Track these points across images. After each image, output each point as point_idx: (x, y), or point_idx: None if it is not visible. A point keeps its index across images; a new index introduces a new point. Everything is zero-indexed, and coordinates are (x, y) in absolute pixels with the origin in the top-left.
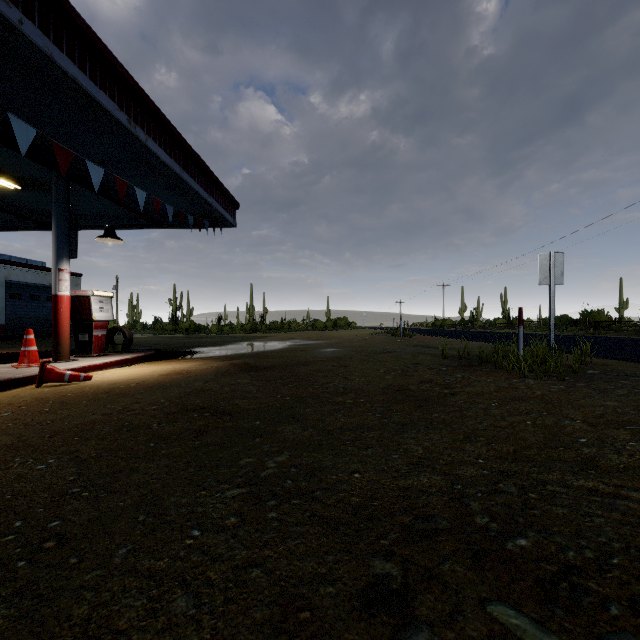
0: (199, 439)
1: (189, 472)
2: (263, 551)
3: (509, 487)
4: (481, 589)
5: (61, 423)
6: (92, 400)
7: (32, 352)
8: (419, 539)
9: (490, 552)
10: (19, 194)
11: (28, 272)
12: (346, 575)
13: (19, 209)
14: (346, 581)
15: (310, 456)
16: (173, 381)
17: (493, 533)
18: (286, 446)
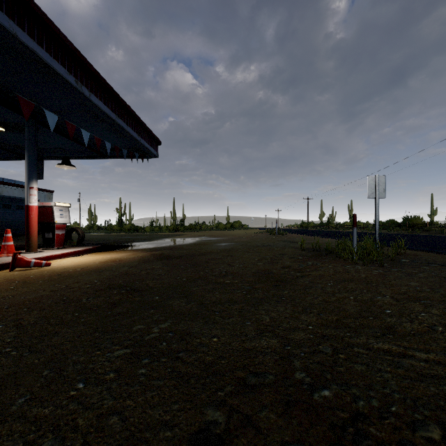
0: (111, 310)
1: (94, 336)
2: (125, 401)
3: (326, 348)
4: (285, 433)
5: (19, 297)
6: (46, 280)
7: (10, 246)
8: (248, 391)
9: (298, 402)
10: (4, 134)
11: (15, 189)
12: (184, 421)
13: (5, 145)
14: (182, 426)
15: (186, 324)
16: (108, 266)
17: (306, 386)
18: (171, 316)
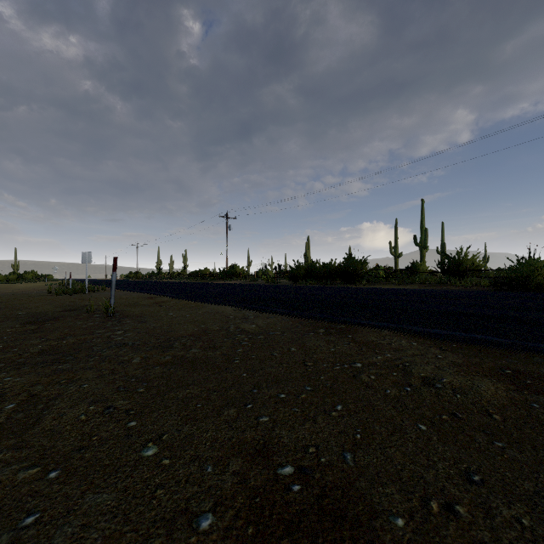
0: None
1: None
2: None
3: None
4: None
5: None
6: None
7: None
8: None
9: None
10: None
11: None
12: None
13: None
14: None
15: None
16: None
17: None
18: None
